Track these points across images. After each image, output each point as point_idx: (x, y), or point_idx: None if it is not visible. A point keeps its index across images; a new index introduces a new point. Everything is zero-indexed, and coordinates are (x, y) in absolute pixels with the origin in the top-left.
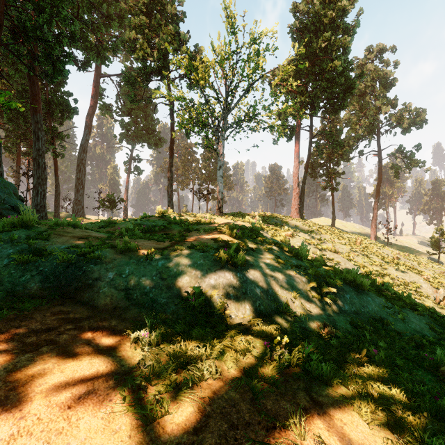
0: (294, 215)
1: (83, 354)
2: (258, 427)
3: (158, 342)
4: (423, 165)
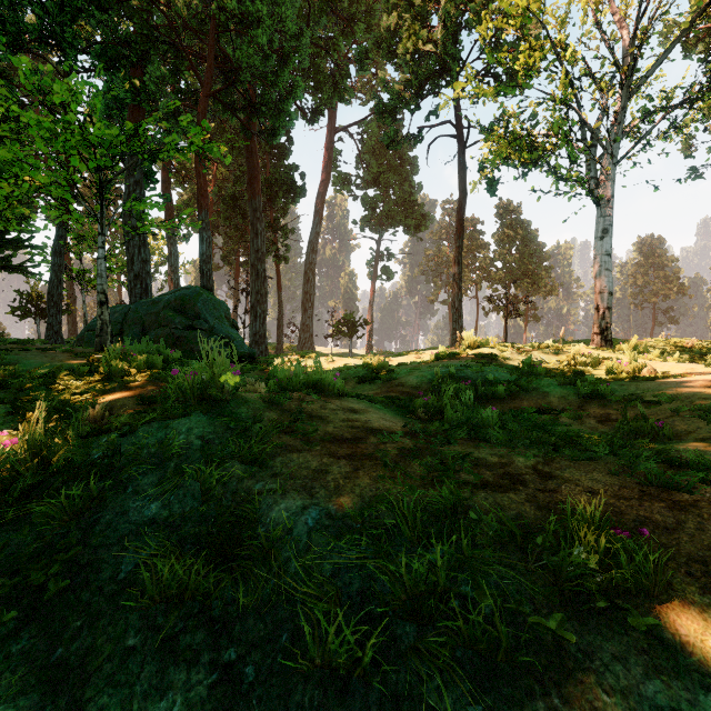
0: None
1: None
2: None
3: None
4: None
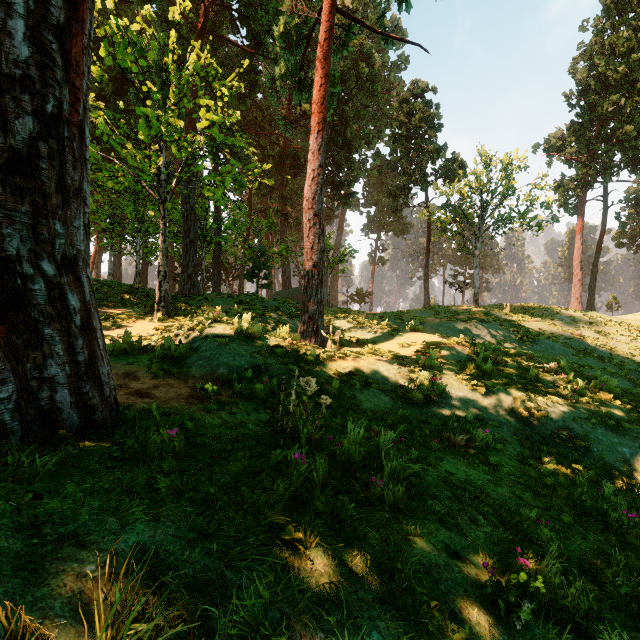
0: (574, 306)
1: None
2: None
3: None
4: None
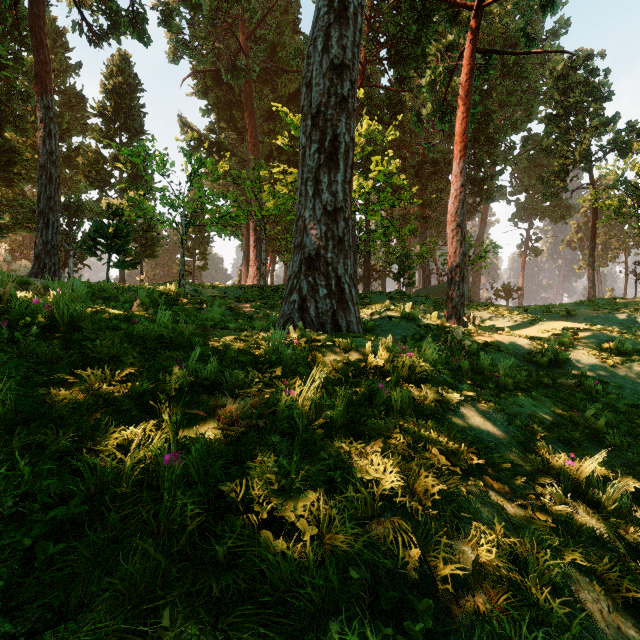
0: None
1: None
2: None
3: None
4: None
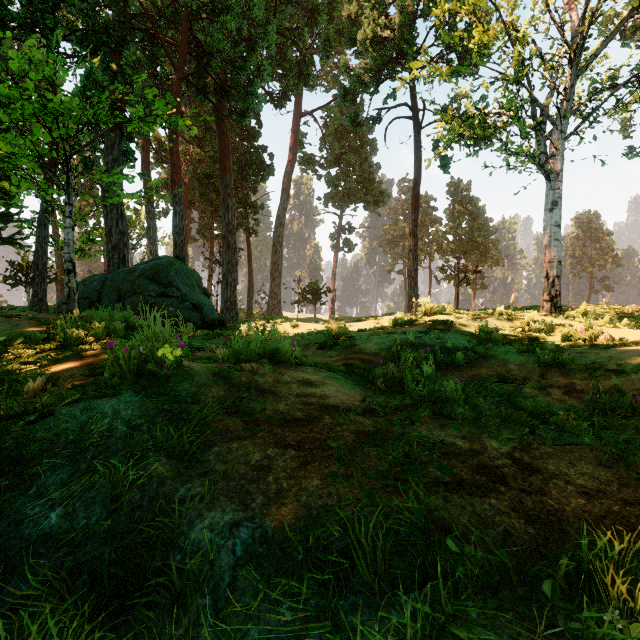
0: None
1: None
2: None
3: None
4: None
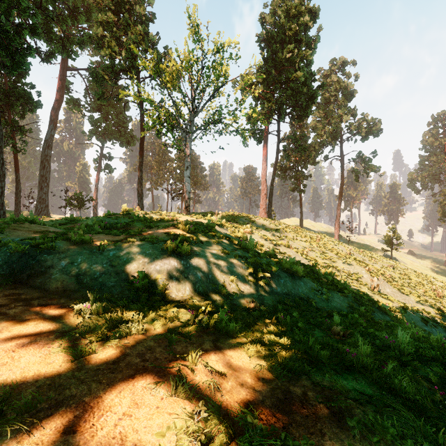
0: (262, 215)
1: (30, 321)
2: (164, 360)
3: (99, 313)
4: (378, 170)
